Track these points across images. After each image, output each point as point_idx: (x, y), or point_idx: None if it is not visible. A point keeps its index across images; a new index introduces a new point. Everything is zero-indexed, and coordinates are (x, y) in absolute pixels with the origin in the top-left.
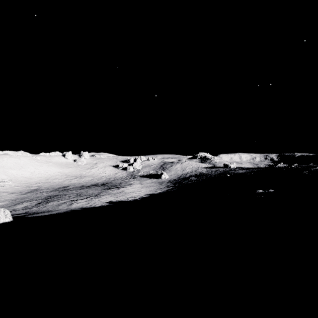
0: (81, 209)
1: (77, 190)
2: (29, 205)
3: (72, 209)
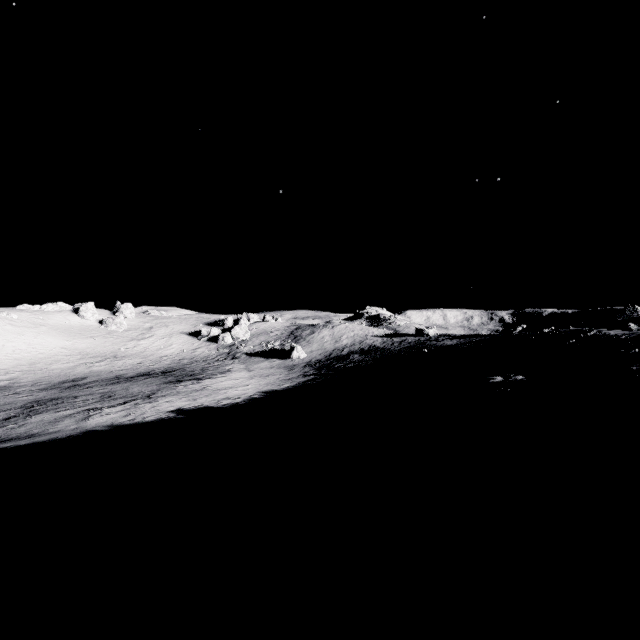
0: (109, 428)
1: (105, 386)
2: None
3: (87, 430)
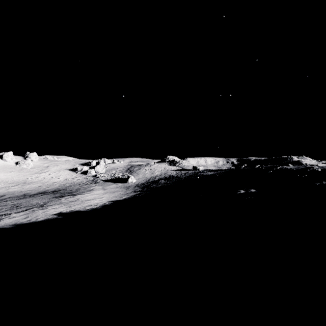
0: (13, 226)
1: (15, 200)
2: None
3: None
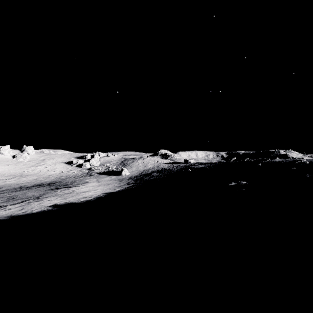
0: (8, 218)
1: (11, 192)
2: None
3: None
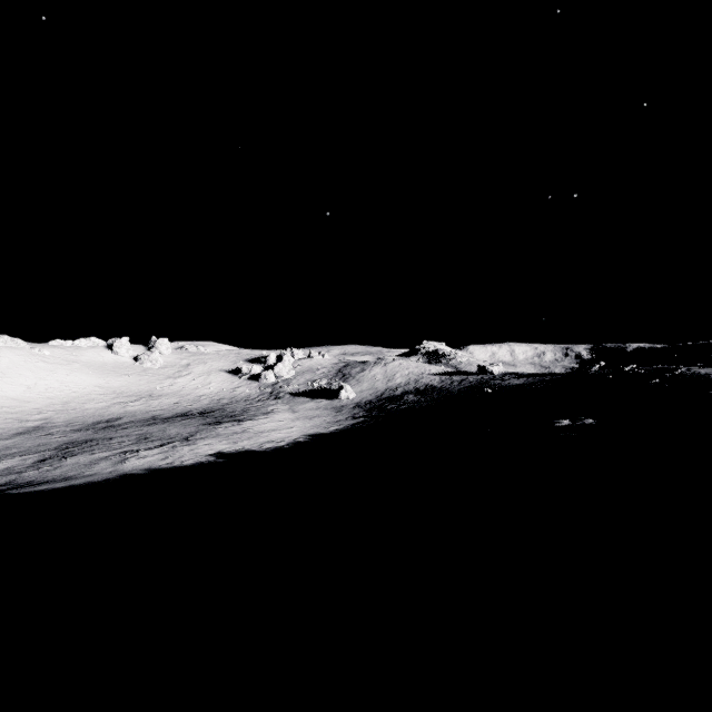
0: (146, 472)
1: (141, 428)
2: (16, 465)
3: (124, 474)
